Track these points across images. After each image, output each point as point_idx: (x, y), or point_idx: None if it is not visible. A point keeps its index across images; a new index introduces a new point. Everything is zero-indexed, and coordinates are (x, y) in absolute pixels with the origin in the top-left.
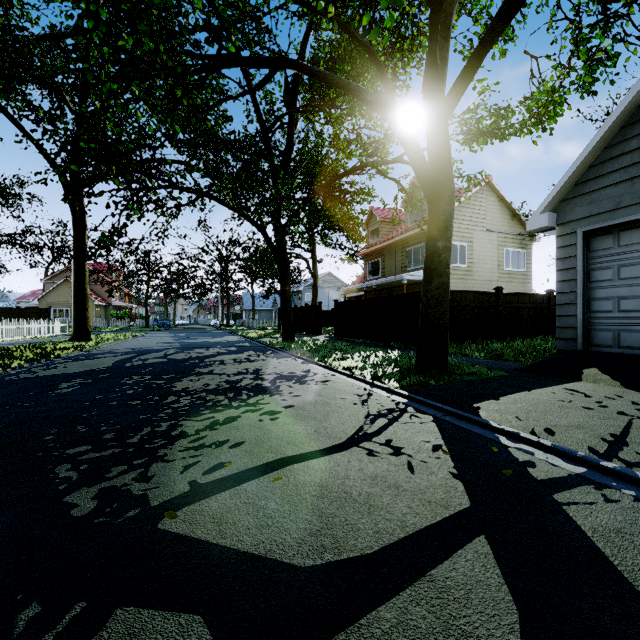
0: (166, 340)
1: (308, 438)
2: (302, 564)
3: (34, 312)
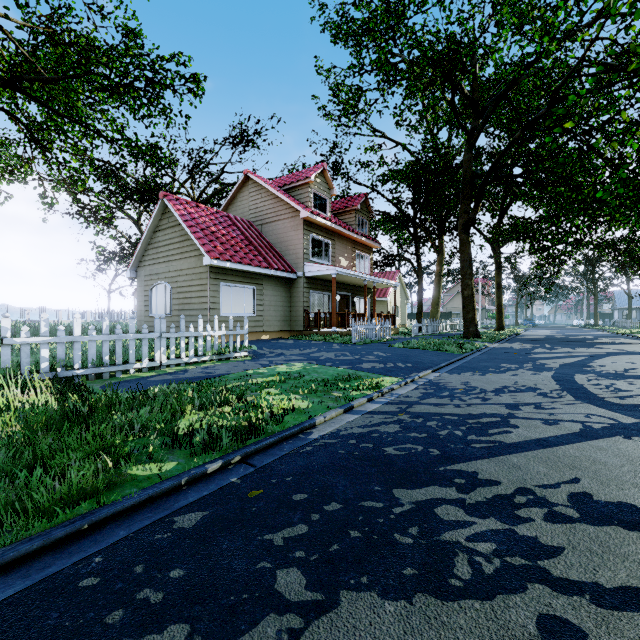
0: (550, 332)
1: (634, 347)
2: (624, 349)
3: (442, 315)
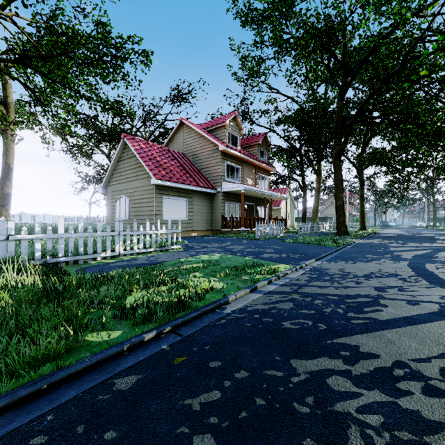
0: (401, 231)
1: None
2: None
3: (320, 219)
